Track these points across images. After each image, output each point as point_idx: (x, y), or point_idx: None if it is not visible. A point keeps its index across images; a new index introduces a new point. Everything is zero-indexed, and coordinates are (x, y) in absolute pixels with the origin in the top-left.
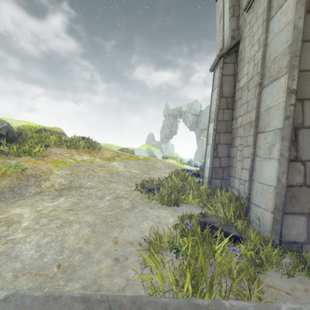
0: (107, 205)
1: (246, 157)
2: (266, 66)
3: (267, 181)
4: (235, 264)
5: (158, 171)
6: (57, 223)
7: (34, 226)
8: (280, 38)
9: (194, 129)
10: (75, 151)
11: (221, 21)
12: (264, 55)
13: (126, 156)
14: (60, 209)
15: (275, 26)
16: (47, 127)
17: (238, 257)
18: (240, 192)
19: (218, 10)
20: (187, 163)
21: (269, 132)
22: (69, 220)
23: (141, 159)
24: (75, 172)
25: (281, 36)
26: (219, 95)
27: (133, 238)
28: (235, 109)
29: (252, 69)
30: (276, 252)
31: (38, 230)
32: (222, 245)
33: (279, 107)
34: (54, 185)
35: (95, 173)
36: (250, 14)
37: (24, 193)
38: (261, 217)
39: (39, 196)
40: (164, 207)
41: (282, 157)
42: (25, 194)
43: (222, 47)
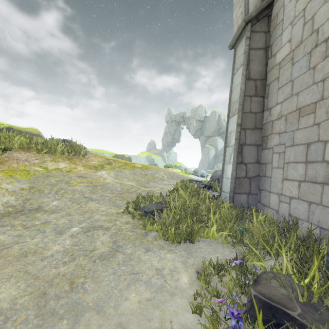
0: (65, 247)
1: (292, 161)
2: None
3: None
4: None
5: (160, 182)
6: None
7: None
8: None
9: (199, 136)
10: (49, 156)
11: None
12: None
13: (119, 164)
14: None
15: None
16: (17, 127)
17: None
18: (282, 214)
19: None
20: (193, 173)
21: None
22: None
23: (138, 167)
24: (37, 185)
25: None
26: (245, 75)
27: None
28: (268, 96)
29: (299, 30)
30: None
31: None
32: None
33: None
34: None
35: (69, 187)
36: None
37: None
38: None
39: None
40: (170, 246)
41: None
42: None
43: (246, 15)
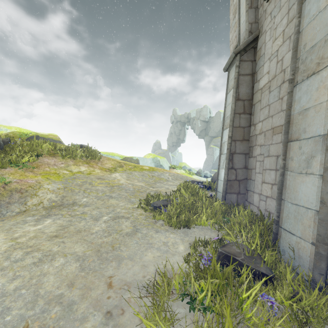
0: (103, 228)
1: (267, 169)
2: (300, 57)
3: (304, 202)
4: (275, 327)
5: (165, 183)
6: (35, 257)
7: (2, 263)
8: (319, 21)
9: (204, 137)
10: (71, 161)
11: (235, 15)
12: (297, 45)
13: (129, 167)
14: (43, 235)
15: (312, 7)
16: (41, 134)
17: (274, 310)
18: (261, 209)
19: (232, 3)
20: (196, 174)
21: (306, 140)
22: (52, 251)
23: (146, 169)
24: (69, 185)
25: (322, 18)
26: (235, 97)
27: (133, 276)
28: (253, 114)
29: (274, 67)
30: (324, 301)
31: (6, 269)
32: (252, 294)
33: (321, 108)
34: (43, 202)
35: (93, 187)
36: (271, 3)
37: (5, 212)
38: (296, 247)
39: (22, 216)
40: (173, 230)
41: (327, 173)
42: (6, 214)
43: (238, 43)
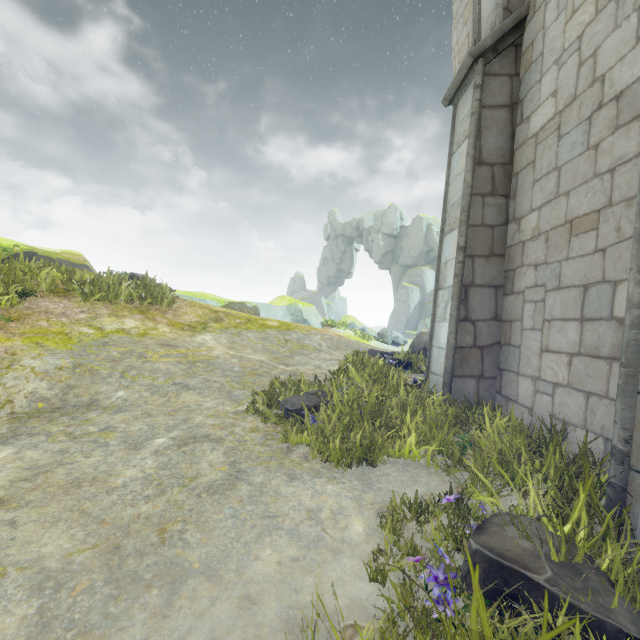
0: (147, 472)
1: (557, 318)
2: None
3: None
4: None
5: (314, 355)
6: None
7: None
8: None
9: (389, 266)
10: (105, 307)
11: None
12: None
13: (236, 321)
14: None
15: None
16: (43, 250)
17: None
18: (540, 414)
19: None
20: (377, 338)
21: None
22: None
23: (272, 326)
24: (87, 361)
25: None
26: (472, 157)
27: None
28: (515, 195)
29: (572, 76)
30: None
31: None
32: None
33: None
34: (14, 400)
35: (146, 364)
36: None
37: None
38: None
39: None
40: (333, 471)
41: None
42: None
43: (476, 42)
